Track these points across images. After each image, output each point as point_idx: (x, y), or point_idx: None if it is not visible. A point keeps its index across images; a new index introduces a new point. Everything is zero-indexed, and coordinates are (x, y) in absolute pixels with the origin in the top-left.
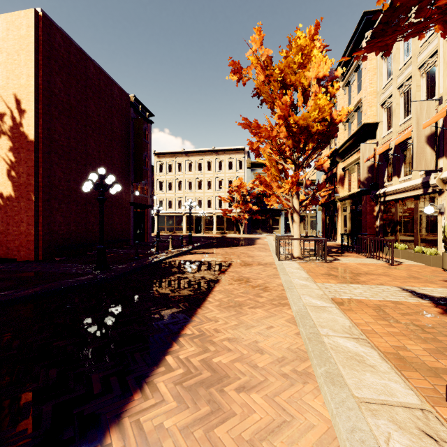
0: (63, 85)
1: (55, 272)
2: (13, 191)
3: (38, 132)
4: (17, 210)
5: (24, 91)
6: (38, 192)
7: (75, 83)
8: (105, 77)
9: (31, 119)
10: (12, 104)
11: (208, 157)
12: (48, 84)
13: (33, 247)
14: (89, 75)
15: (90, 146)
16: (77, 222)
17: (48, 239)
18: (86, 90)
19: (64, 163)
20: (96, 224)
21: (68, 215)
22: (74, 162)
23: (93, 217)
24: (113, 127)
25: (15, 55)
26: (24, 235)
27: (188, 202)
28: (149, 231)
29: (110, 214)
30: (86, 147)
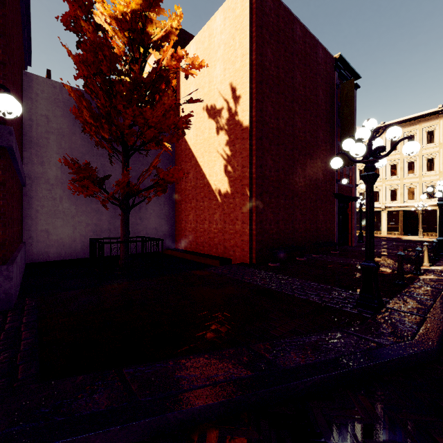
0: (272, 56)
1: (292, 295)
2: (229, 186)
3: (251, 116)
4: (233, 207)
5: (238, 75)
6: (252, 185)
7: (283, 51)
8: (310, 38)
9: (245, 103)
10: (228, 95)
11: (427, 124)
12: (260, 58)
13: (247, 248)
14: (295, 38)
15: (296, 126)
16: (285, 220)
17: (260, 239)
18: (292, 58)
19: (274, 149)
20: (302, 222)
21: (276, 211)
22: (282, 147)
23: (299, 213)
24: (317, 100)
25: (231, 41)
26: (239, 234)
27: (439, 187)
28: (353, 231)
29: (314, 210)
30: (293, 128)
